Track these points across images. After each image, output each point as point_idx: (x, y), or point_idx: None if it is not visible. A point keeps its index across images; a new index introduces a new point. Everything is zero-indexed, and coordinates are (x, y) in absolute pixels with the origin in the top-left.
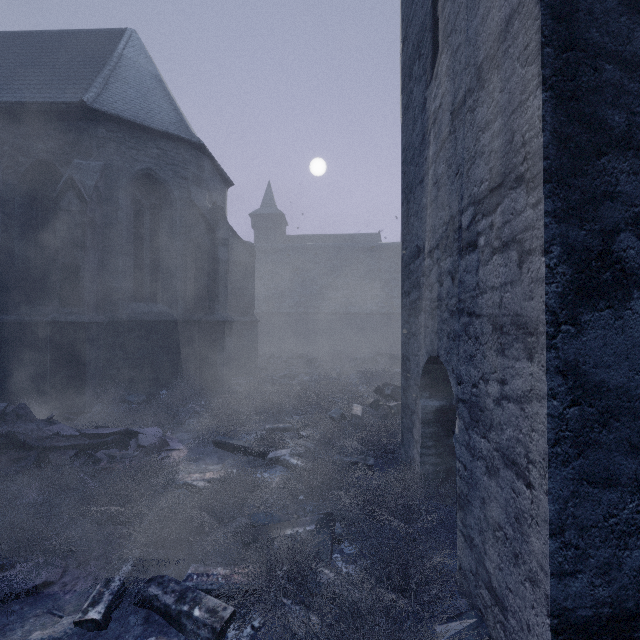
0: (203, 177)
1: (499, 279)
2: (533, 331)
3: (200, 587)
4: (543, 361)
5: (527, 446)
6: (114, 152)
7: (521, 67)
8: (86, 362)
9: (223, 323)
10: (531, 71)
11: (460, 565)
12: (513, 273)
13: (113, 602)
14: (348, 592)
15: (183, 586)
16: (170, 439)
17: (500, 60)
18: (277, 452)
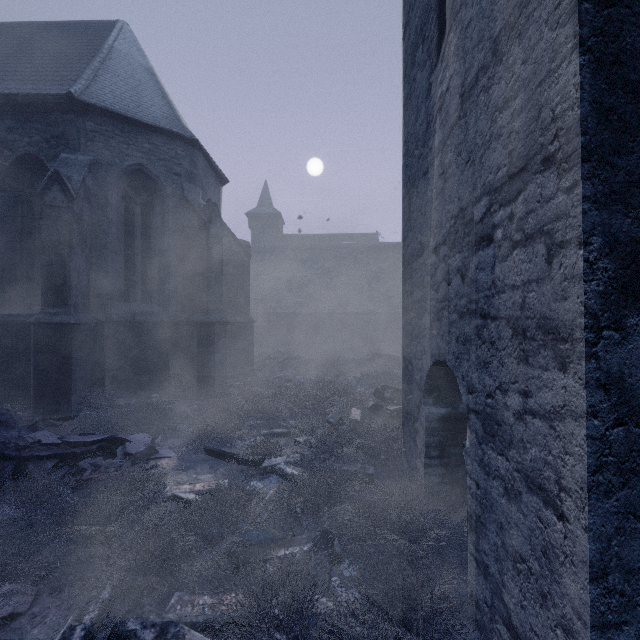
0: (197, 173)
1: (521, 276)
2: (567, 337)
3: (184, 620)
4: (581, 373)
5: (559, 471)
6: (103, 146)
7: (550, 30)
8: (72, 365)
9: (217, 324)
10: (564, 33)
11: (472, 592)
12: (540, 269)
13: (85, 638)
14: (349, 627)
15: (165, 619)
16: (160, 446)
17: (522, 27)
18: (272, 460)
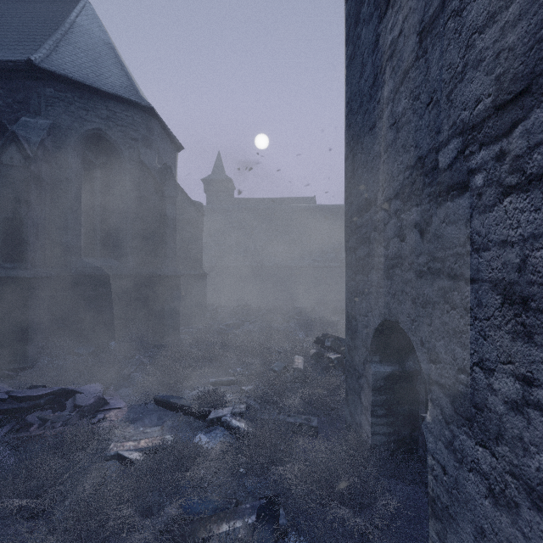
0: (153, 139)
1: (519, 230)
2: None
3: None
4: None
5: None
6: (63, 111)
7: None
8: (29, 317)
9: (171, 277)
10: None
11: None
12: None
13: None
14: None
15: None
16: (111, 396)
17: None
18: (218, 411)
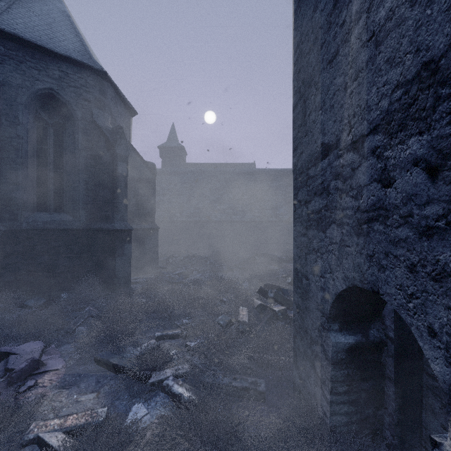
0: (106, 101)
1: None
2: None
3: None
4: None
5: None
6: (13, 69)
7: None
8: None
9: (122, 231)
10: None
11: None
12: None
13: None
14: None
15: None
16: (51, 354)
17: None
18: (160, 373)
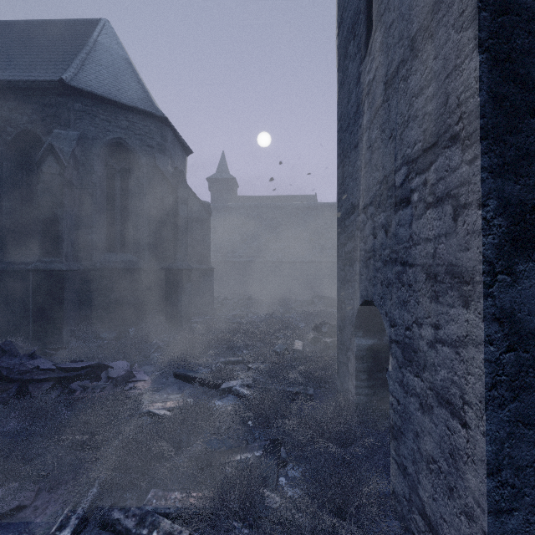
0: (166, 145)
1: (433, 231)
2: (469, 280)
3: (159, 511)
4: (480, 309)
5: (462, 388)
6: (89, 123)
7: (456, 33)
8: (64, 304)
9: (183, 270)
10: (467, 35)
11: (393, 489)
12: (448, 226)
13: (79, 526)
14: (293, 517)
15: (143, 510)
16: (136, 371)
17: (434, 29)
18: (229, 383)
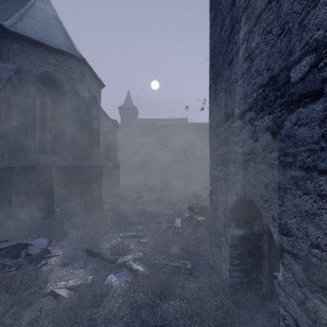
0: (84, 79)
1: None
2: None
3: None
4: None
5: None
6: (25, 59)
7: None
8: None
9: (96, 167)
10: None
11: None
12: None
13: None
14: None
15: None
16: (53, 246)
17: None
18: (124, 257)
